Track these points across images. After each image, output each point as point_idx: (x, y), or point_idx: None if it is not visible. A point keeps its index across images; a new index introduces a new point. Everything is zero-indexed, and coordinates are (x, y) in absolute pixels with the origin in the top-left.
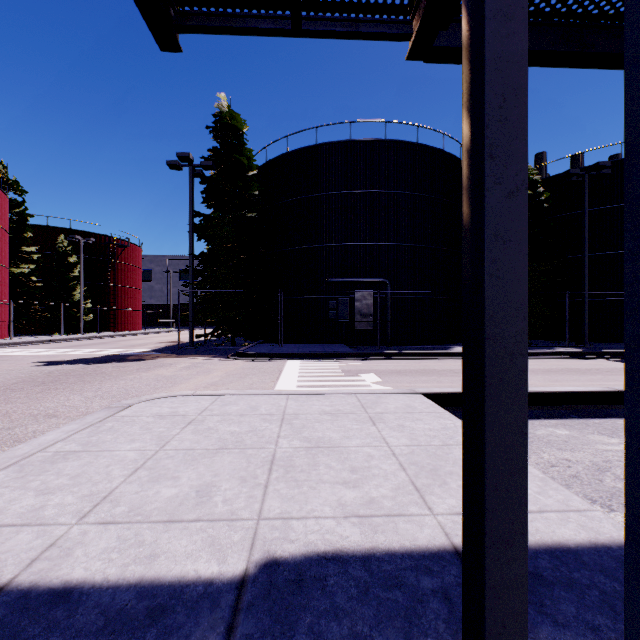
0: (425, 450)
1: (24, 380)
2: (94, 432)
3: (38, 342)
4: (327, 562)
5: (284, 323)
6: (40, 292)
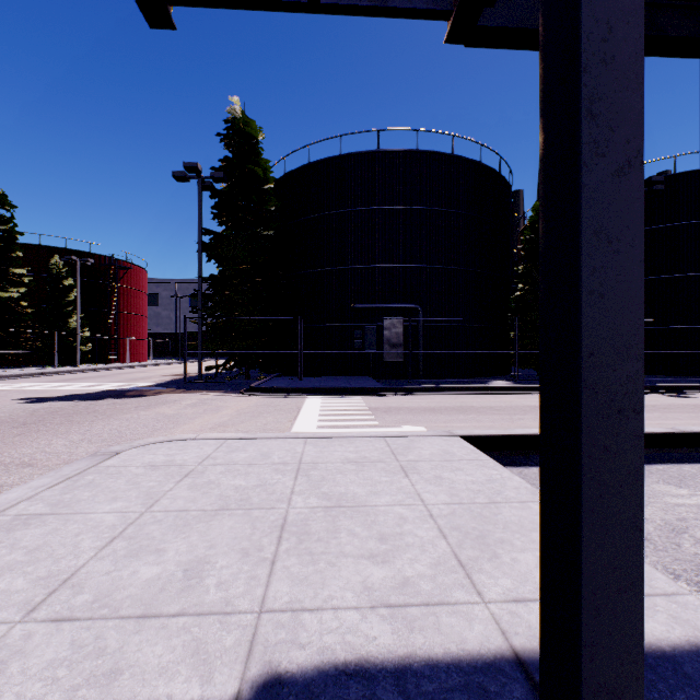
0: (469, 510)
1: (2, 420)
2: (69, 488)
3: (27, 375)
4: (348, 679)
5: (304, 354)
6: (31, 319)
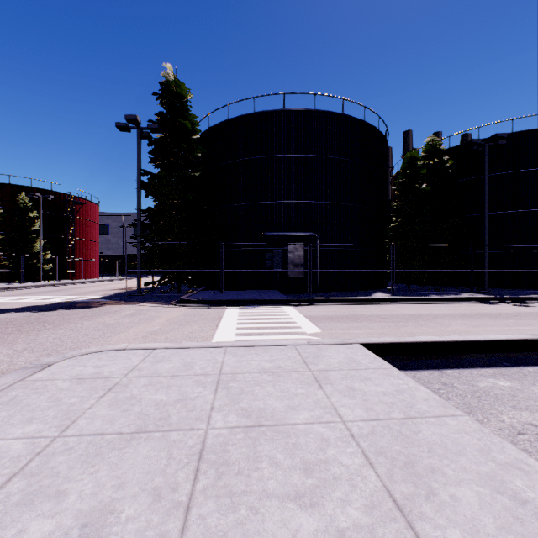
0: (388, 427)
1: None
2: None
3: None
4: None
5: (225, 272)
6: (3, 244)
